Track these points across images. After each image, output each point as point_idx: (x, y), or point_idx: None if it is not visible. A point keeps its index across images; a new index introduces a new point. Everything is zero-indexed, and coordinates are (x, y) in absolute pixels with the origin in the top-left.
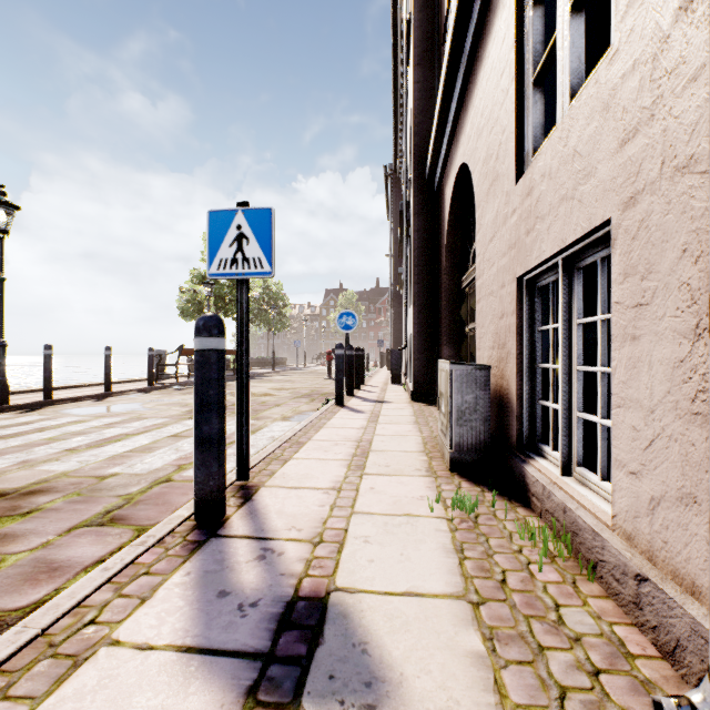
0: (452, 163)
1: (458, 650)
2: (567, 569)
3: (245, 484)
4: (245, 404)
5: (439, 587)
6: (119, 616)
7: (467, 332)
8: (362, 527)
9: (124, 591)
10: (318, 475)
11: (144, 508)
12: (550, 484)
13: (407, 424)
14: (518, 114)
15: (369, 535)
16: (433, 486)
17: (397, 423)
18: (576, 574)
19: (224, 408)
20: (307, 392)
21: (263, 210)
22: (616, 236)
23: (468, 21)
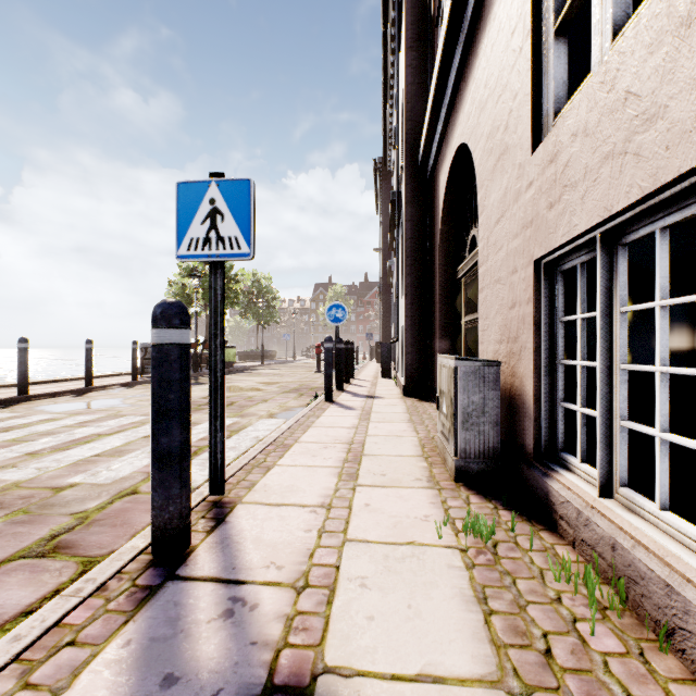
0: (447, 147)
1: None
2: (626, 630)
3: (219, 499)
4: (220, 406)
5: (465, 664)
6: None
7: (463, 324)
8: (357, 562)
9: (33, 678)
10: (305, 487)
11: (98, 531)
12: (587, 508)
13: (401, 422)
14: (535, 72)
15: (367, 575)
16: (437, 501)
17: (390, 421)
18: (640, 638)
19: (188, 415)
20: (296, 386)
21: (240, 181)
22: None
23: None
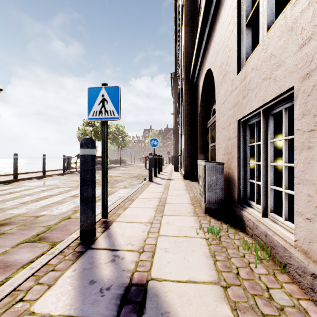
0: (203, 69)
1: (219, 316)
2: (269, 266)
3: (106, 220)
4: (106, 181)
5: (205, 277)
6: (35, 296)
7: (210, 147)
8: (163, 243)
9: (40, 281)
10: (141, 215)
11: (56, 233)
12: (257, 221)
13: (182, 190)
14: (238, 41)
15: (167, 247)
16: (197, 221)
17: (178, 189)
18: (274, 269)
19: (95, 184)
20: (136, 175)
21: (114, 87)
22: (297, 95)
23: (212, 0)
